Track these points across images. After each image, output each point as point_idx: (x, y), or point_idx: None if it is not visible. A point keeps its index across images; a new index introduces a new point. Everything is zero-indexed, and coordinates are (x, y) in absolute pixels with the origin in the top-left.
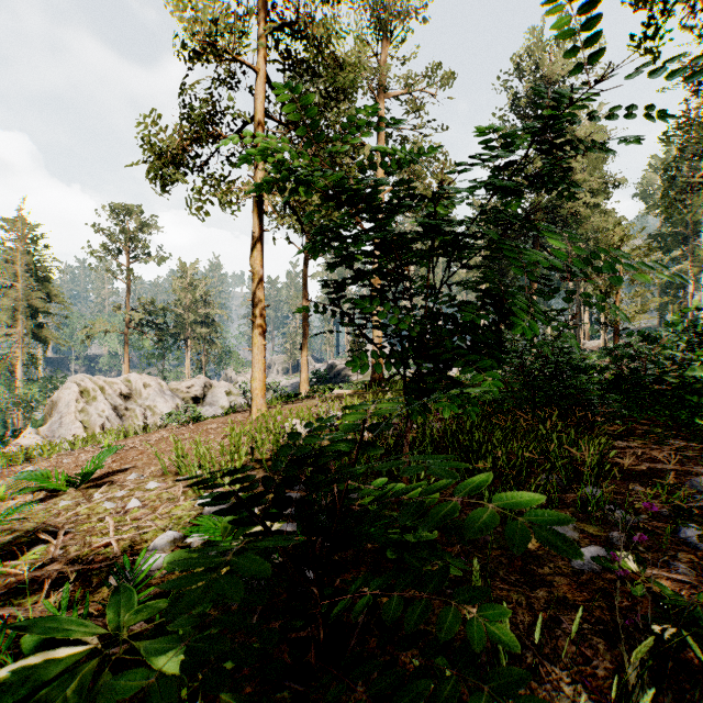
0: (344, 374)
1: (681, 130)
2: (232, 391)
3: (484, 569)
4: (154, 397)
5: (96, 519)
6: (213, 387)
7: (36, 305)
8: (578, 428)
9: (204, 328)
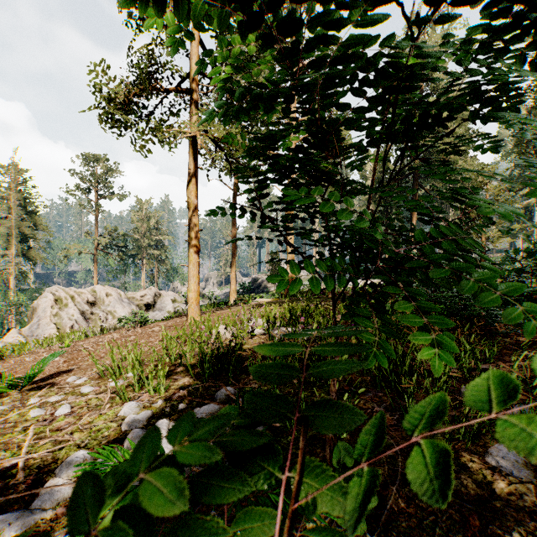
0: (264, 285)
1: (533, 91)
2: (176, 299)
3: (435, 530)
4: (114, 304)
5: (21, 427)
6: (162, 296)
7: (26, 232)
8: (480, 337)
9: (156, 250)
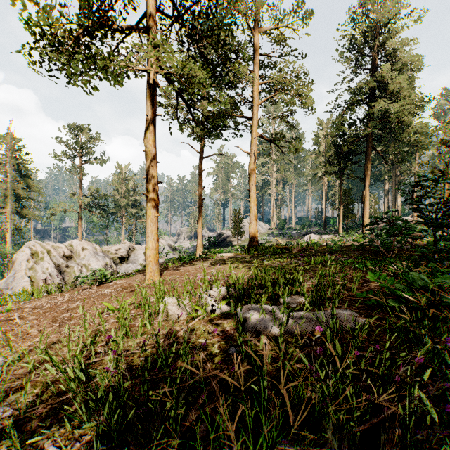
0: (228, 240)
1: None
2: None
3: None
4: (89, 257)
5: None
6: (135, 249)
7: (20, 193)
8: None
9: (134, 209)
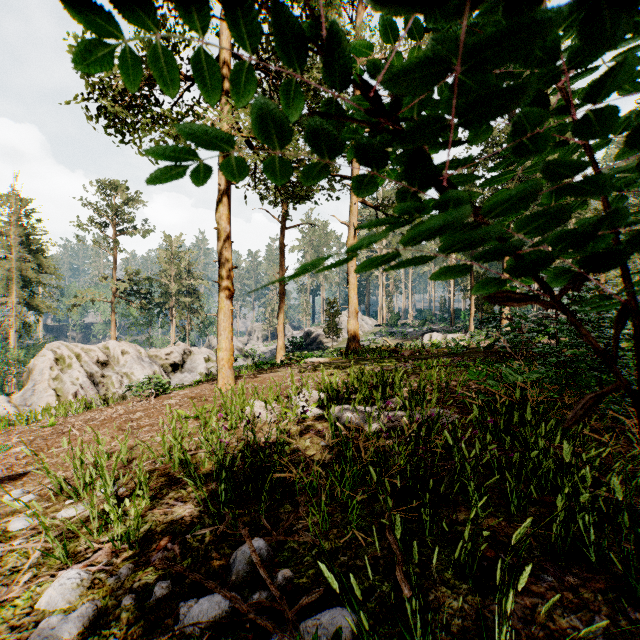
0: (319, 340)
1: None
2: (211, 358)
3: None
4: (131, 364)
5: None
6: (193, 353)
7: (29, 276)
8: None
9: (188, 298)
